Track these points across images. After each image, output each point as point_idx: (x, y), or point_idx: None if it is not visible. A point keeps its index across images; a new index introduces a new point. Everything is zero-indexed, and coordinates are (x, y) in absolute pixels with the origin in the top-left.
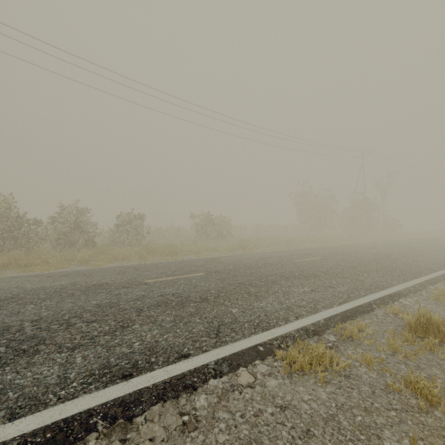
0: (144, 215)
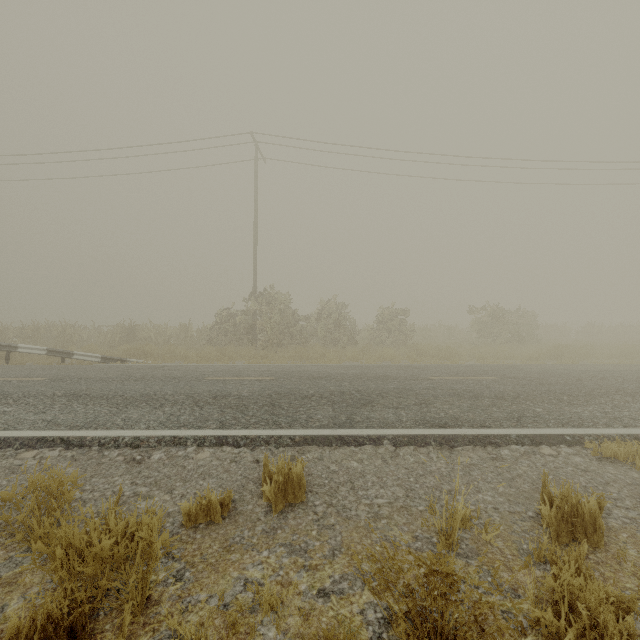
0: (408, 310)
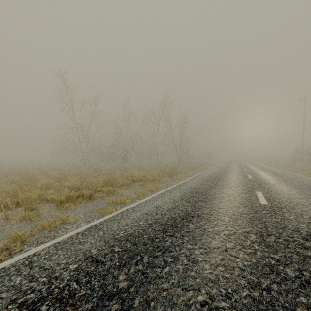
0: None
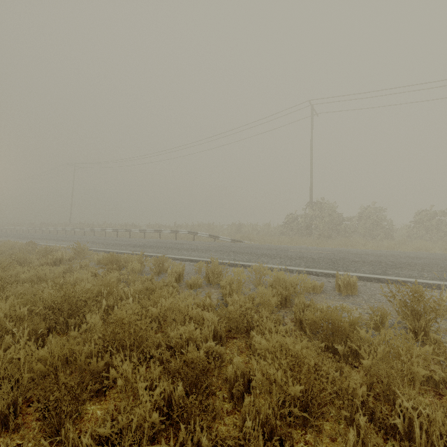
0: None
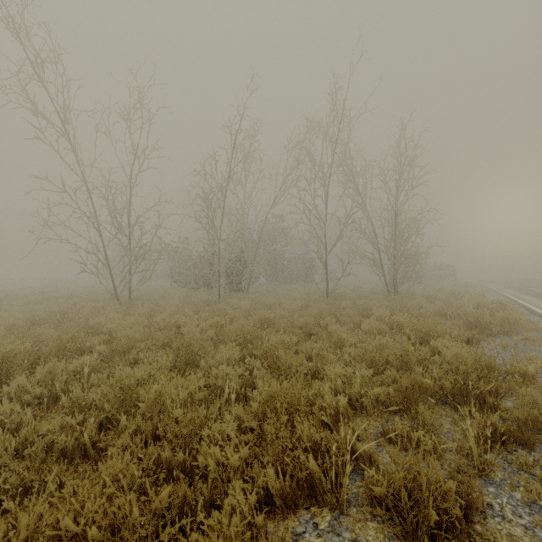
0: None
